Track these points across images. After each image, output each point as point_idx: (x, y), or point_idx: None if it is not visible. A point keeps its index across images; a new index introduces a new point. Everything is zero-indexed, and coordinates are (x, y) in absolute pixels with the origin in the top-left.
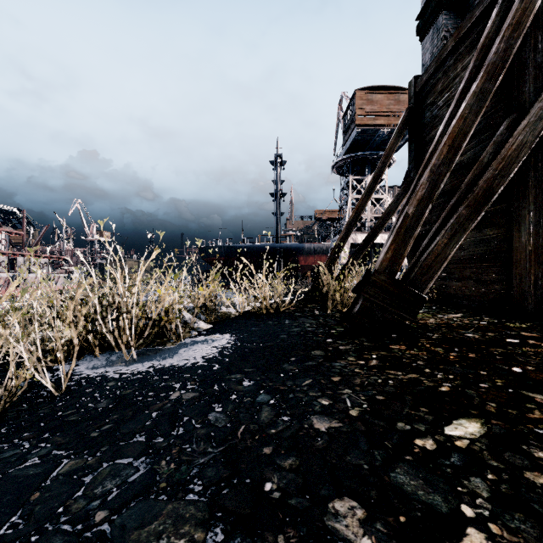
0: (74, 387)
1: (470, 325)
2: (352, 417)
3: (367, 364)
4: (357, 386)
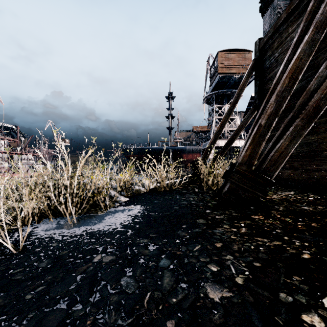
0: (29, 246)
1: (302, 200)
2: (239, 285)
3: (239, 231)
4: (236, 252)
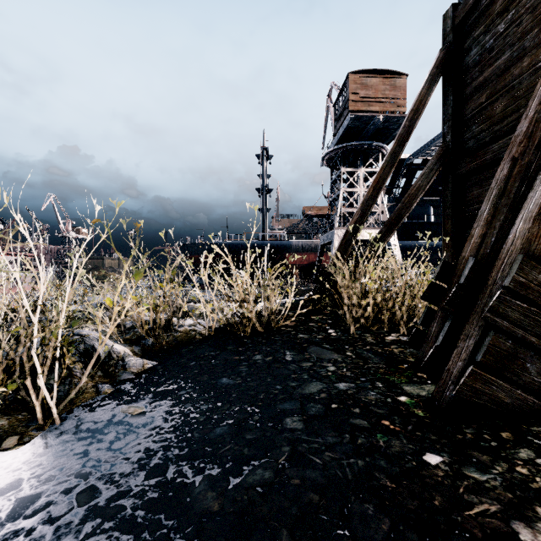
0: None
1: None
2: None
3: None
4: None
